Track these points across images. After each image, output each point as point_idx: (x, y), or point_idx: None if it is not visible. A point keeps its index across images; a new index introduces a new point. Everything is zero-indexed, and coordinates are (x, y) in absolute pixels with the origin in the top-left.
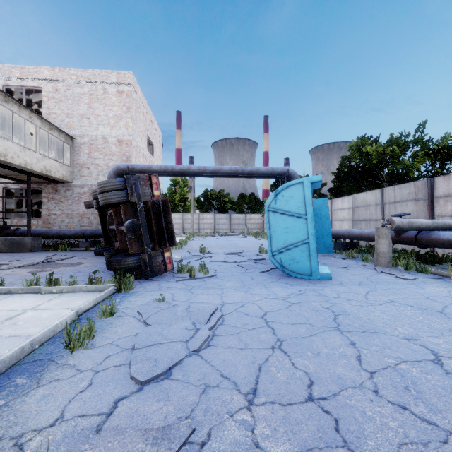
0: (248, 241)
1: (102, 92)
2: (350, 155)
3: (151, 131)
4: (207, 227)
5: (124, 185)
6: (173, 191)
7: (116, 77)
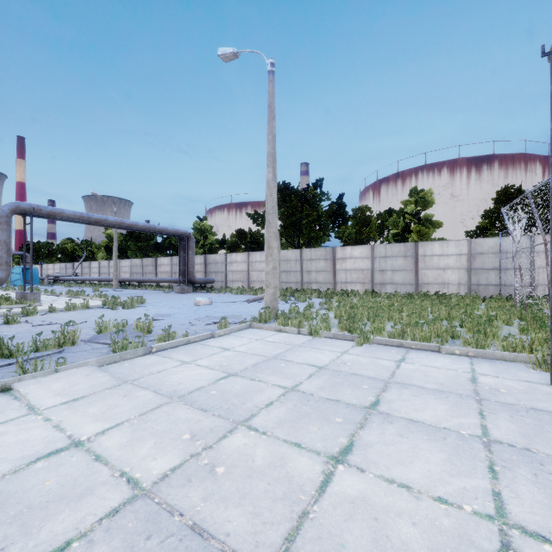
0: None
1: None
2: (61, 246)
3: None
4: None
5: None
6: None
7: None
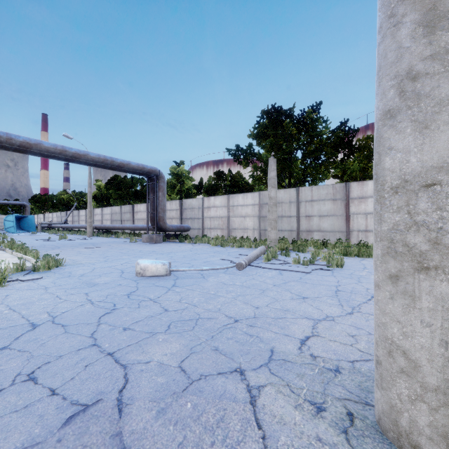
0: None
1: None
2: (59, 197)
3: None
4: None
5: None
6: None
7: None
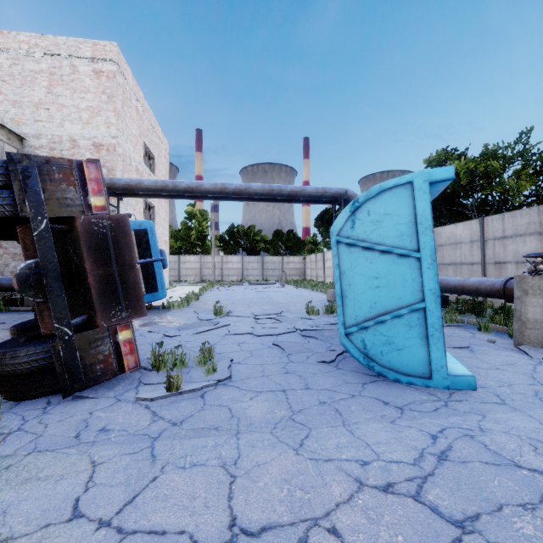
0: (287, 292)
1: (69, 70)
2: None
3: (151, 138)
4: (233, 273)
5: (6, 177)
6: (188, 227)
7: (91, 49)
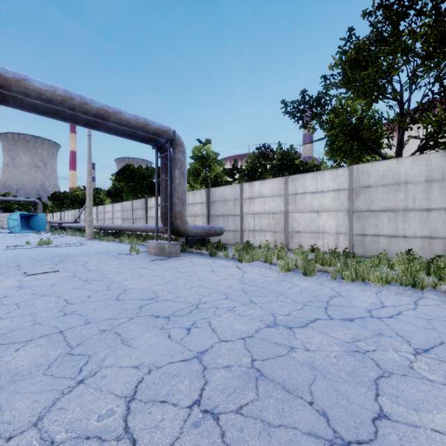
0: None
1: None
2: (74, 193)
3: None
4: None
5: None
6: None
7: None
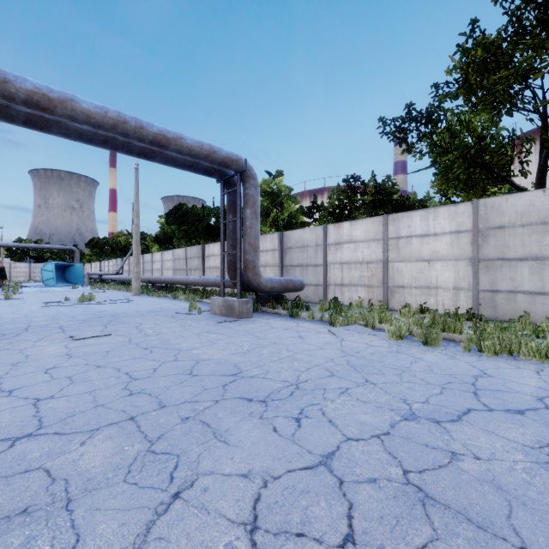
0: None
1: None
2: (116, 239)
3: None
4: (21, 275)
5: None
6: None
7: None
